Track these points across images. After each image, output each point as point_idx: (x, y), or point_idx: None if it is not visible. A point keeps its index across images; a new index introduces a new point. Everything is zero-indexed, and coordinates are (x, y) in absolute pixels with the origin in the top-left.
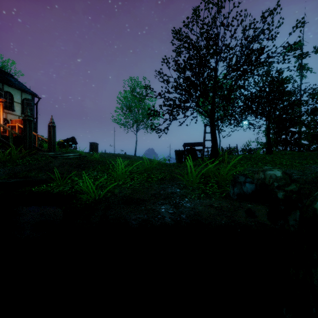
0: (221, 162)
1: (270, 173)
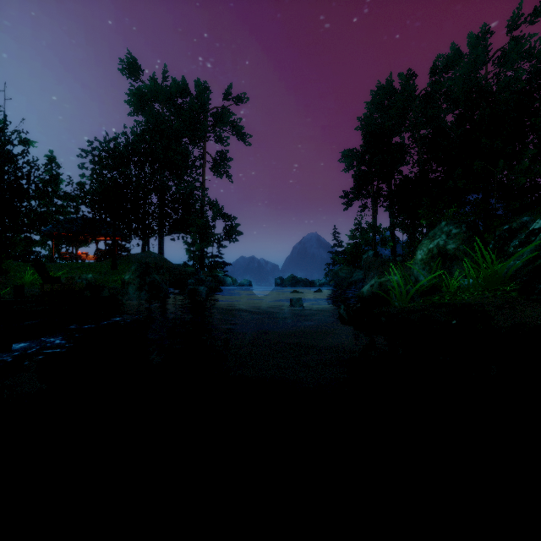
0: (4, 274)
1: (89, 277)
